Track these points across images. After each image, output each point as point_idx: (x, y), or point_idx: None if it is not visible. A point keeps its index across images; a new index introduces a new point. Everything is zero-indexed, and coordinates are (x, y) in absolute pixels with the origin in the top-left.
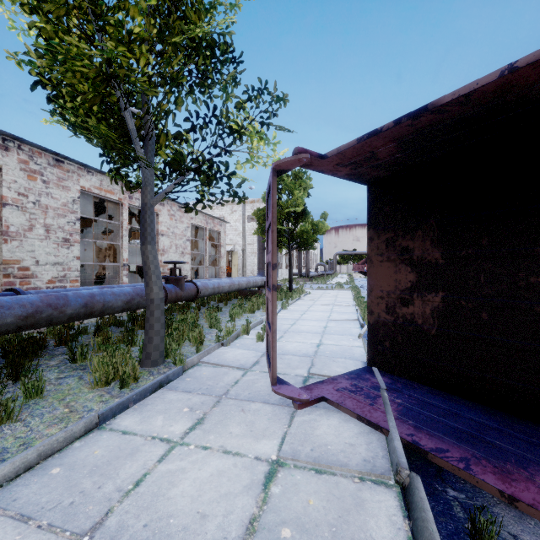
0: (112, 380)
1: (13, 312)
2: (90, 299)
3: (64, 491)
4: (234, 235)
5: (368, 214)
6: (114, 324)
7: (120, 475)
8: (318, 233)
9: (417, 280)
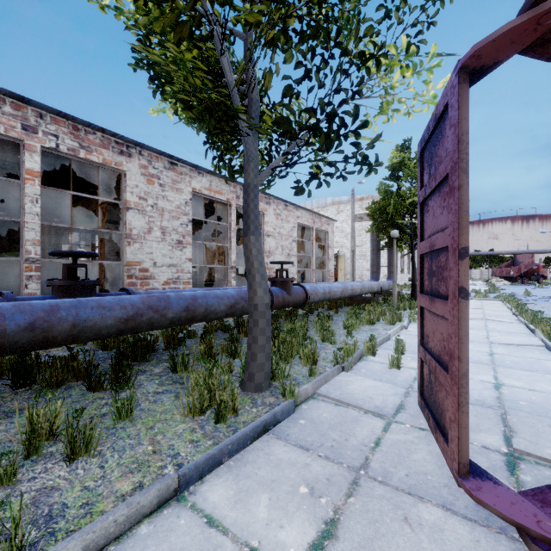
0: (207, 409)
1: (113, 314)
2: (192, 301)
3: None
4: (341, 237)
5: None
6: (221, 328)
7: None
8: None
9: None
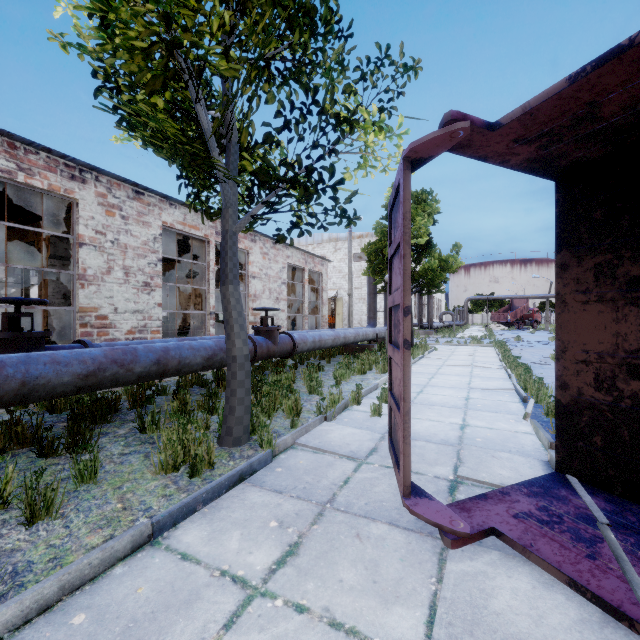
0: (181, 465)
1: (70, 370)
2: (163, 354)
3: None
4: (338, 278)
5: (557, 227)
6: (197, 383)
7: None
8: (448, 271)
9: None
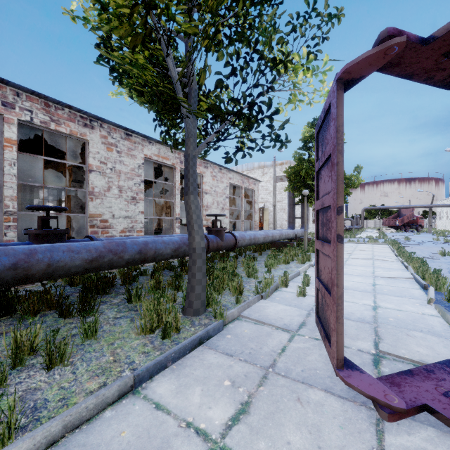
0: (156, 328)
1: (80, 256)
2: (144, 246)
3: None
4: (265, 194)
5: None
6: (167, 268)
7: None
8: (351, 186)
9: None
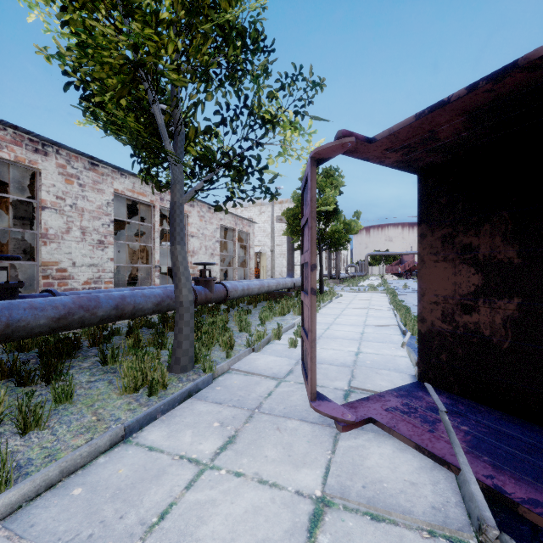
0: (141, 387)
1: (46, 314)
2: (121, 300)
3: (84, 519)
4: (263, 237)
5: (419, 208)
6: (145, 325)
7: (144, 503)
8: (350, 232)
9: (483, 283)
